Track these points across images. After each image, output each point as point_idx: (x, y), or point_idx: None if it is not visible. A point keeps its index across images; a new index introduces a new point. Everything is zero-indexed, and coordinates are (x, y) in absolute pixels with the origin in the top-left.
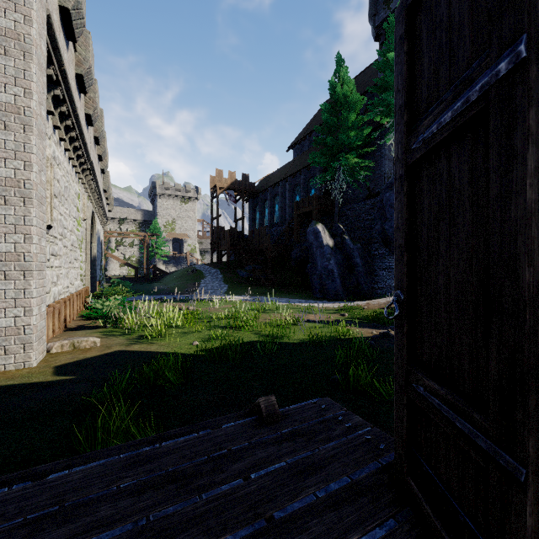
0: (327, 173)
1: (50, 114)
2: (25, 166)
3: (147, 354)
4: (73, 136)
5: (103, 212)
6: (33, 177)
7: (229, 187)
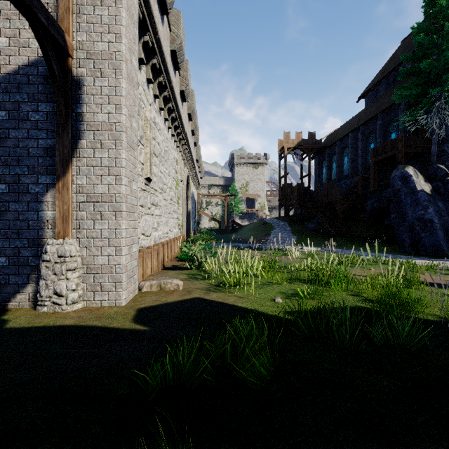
0: (419, 106)
1: (150, 82)
2: (116, 109)
3: (224, 307)
4: (170, 107)
5: (196, 178)
6: (122, 119)
7: (296, 147)
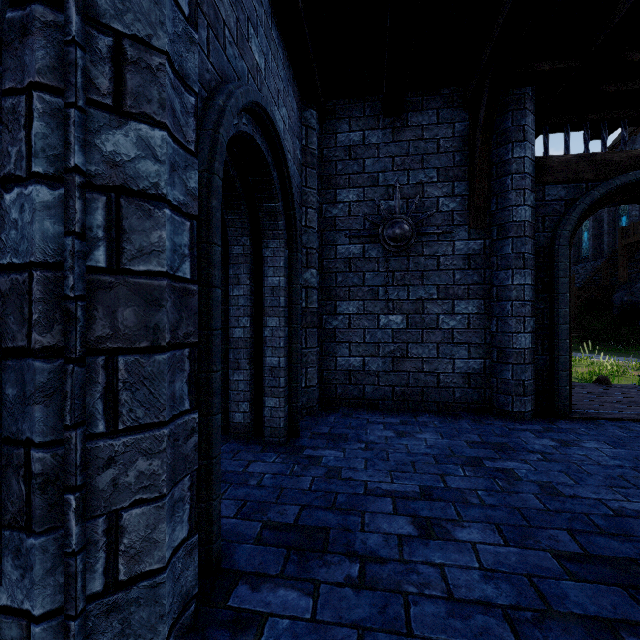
0: None
1: None
2: None
3: None
4: None
5: None
6: None
7: None
